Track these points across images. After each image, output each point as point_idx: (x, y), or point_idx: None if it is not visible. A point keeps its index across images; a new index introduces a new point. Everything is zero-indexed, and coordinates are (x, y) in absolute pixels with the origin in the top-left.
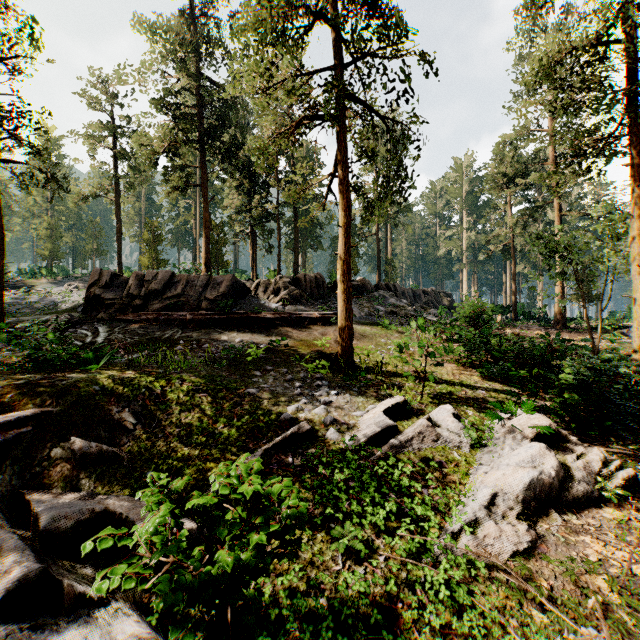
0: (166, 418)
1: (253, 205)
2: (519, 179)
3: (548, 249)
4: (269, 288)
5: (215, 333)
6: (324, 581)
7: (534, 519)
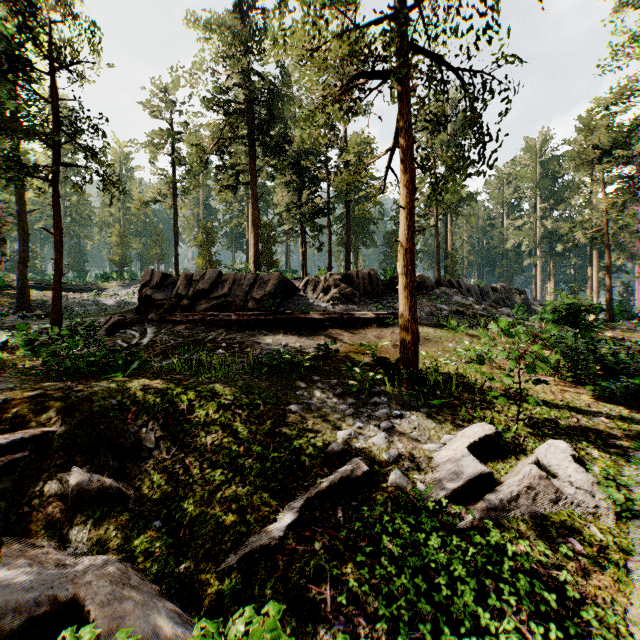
0: (189, 442)
1: (303, 201)
2: (617, 150)
3: None
4: (318, 286)
5: (260, 335)
6: None
7: None
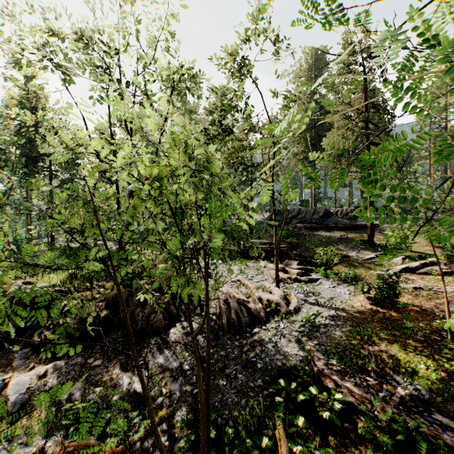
0: (310, 251)
1: None
2: None
3: None
4: (343, 212)
5: (319, 232)
6: (345, 271)
7: (401, 273)
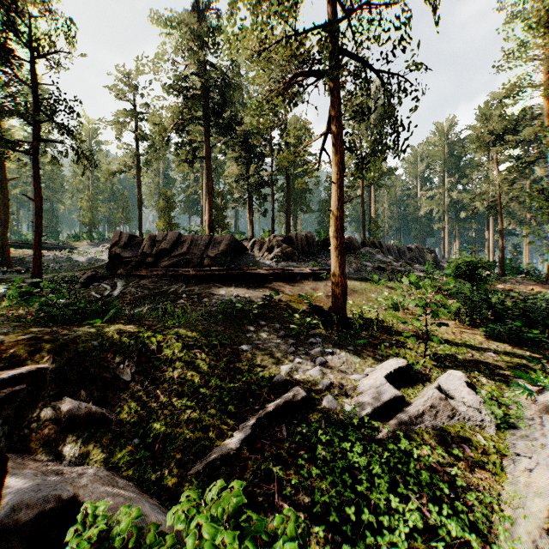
0: (159, 376)
1: (250, 173)
2: (508, 136)
3: (548, 202)
4: (264, 246)
5: (214, 287)
6: None
7: None
